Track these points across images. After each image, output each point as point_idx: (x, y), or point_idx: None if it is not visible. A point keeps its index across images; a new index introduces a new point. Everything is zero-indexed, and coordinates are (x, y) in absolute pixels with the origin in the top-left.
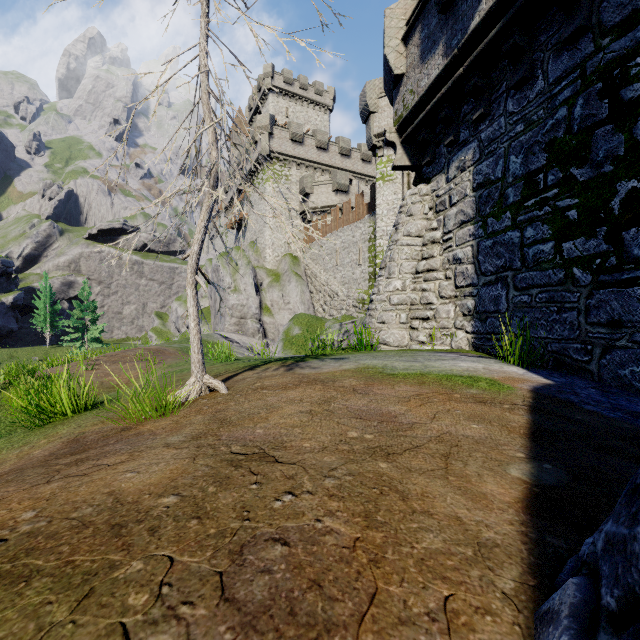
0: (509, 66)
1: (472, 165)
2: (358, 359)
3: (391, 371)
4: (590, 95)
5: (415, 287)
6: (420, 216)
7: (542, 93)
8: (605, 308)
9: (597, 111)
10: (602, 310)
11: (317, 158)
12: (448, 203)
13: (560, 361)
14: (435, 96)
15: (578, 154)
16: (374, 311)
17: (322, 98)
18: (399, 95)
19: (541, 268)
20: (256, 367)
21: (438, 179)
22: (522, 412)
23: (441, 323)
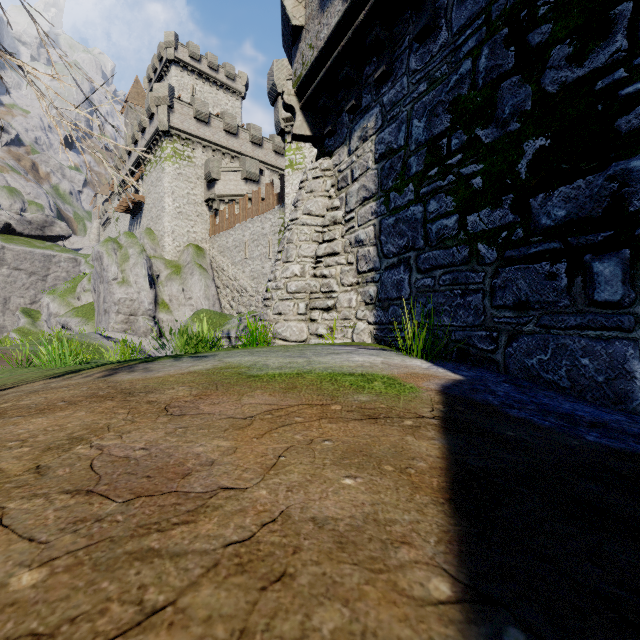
0: (412, 18)
1: (374, 133)
2: (227, 356)
3: (257, 371)
4: (496, 43)
5: (315, 273)
6: (321, 193)
7: (446, 45)
8: (512, 288)
9: (503, 61)
10: (508, 291)
11: (226, 143)
12: (350, 178)
13: (464, 352)
14: (335, 51)
15: (483, 112)
16: (270, 301)
17: (233, 82)
18: (298, 52)
19: (445, 246)
20: (71, 373)
21: (340, 152)
22: (432, 432)
23: (342, 313)
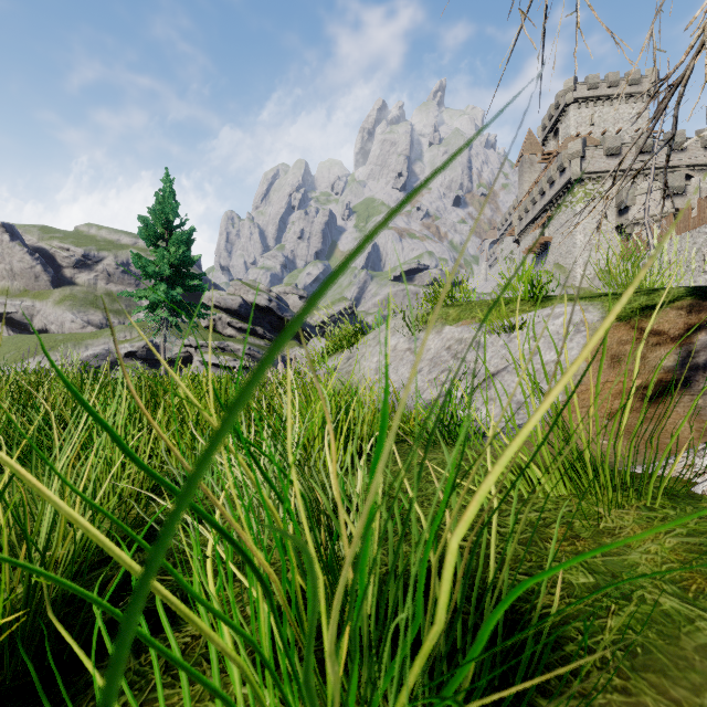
0: None
1: None
2: None
3: None
4: None
5: None
6: None
7: None
8: None
9: None
10: None
11: (638, 164)
12: None
13: None
14: None
15: None
16: None
17: (638, 86)
18: None
19: None
20: None
21: None
22: None
23: None
